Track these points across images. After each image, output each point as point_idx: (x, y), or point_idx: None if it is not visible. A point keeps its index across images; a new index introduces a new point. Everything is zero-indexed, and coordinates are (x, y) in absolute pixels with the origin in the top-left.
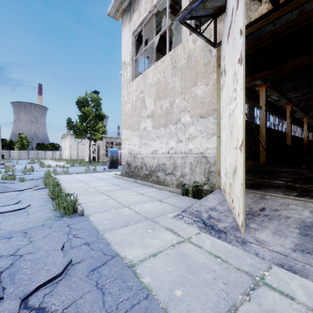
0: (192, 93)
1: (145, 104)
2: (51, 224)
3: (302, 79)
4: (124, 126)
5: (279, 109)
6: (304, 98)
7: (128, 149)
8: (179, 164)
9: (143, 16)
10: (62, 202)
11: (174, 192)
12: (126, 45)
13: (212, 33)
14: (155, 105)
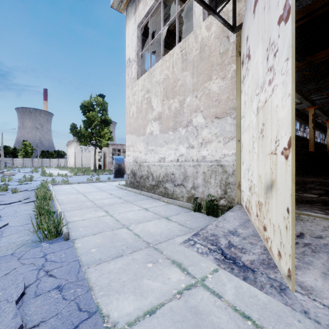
0: (206, 89)
1: (151, 105)
2: (23, 253)
3: (327, 80)
4: (129, 131)
5: (300, 113)
6: (328, 100)
7: (133, 156)
8: (190, 173)
9: (149, 5)
10: (45, 221)
11: (185, 207)
12: (131, 39)
13: (230, 15)
14: (163, 105)
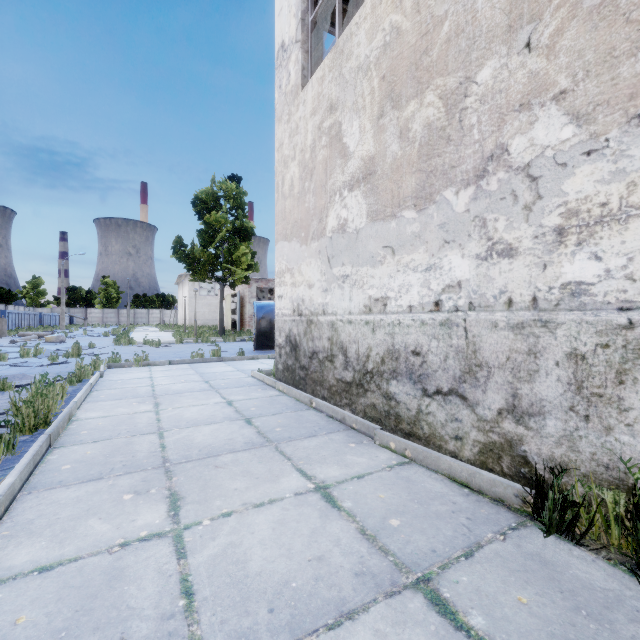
0: None
1: (341, 144)
2: None
3: None
4: (283, 233)
5: None
6: None
7: (293, 299)
8: (498, 355)
9: None
10: None
11: (479, 491)
12: None
13: None
14: (380, 133)
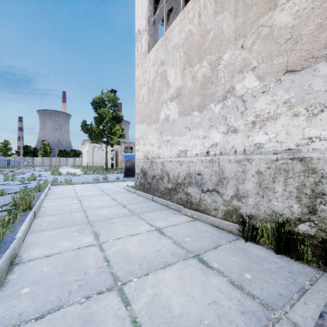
0: (264, 27)
1: (166, 80)
2: None
3: None
4: (139, 120)
5: None
6: None
7: (144, 151)
8: (231, 173)
9: None
10: None
11: (223, 229)
12: (141, 5)
13: None
14: (184, 77)
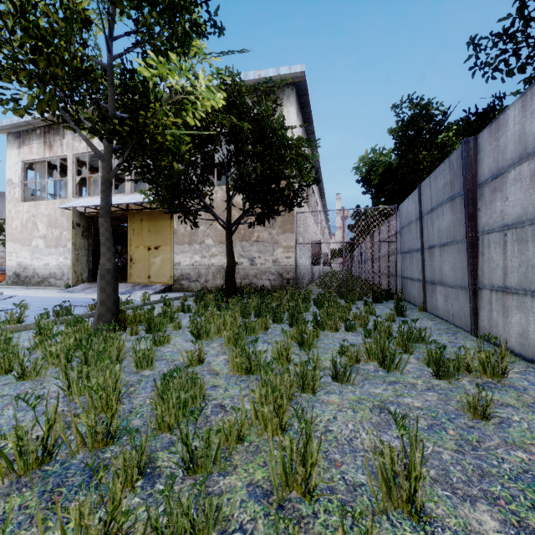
0: None
1: (37, 227)
2: None
3: None
4: (12, 240)
5: None
6: None
7: (17, 261)
8: (66, 272)
9: (36, 157)
10: None
11: (62, 289)
12: (14, 166)
13: None
14: (48, 231)
